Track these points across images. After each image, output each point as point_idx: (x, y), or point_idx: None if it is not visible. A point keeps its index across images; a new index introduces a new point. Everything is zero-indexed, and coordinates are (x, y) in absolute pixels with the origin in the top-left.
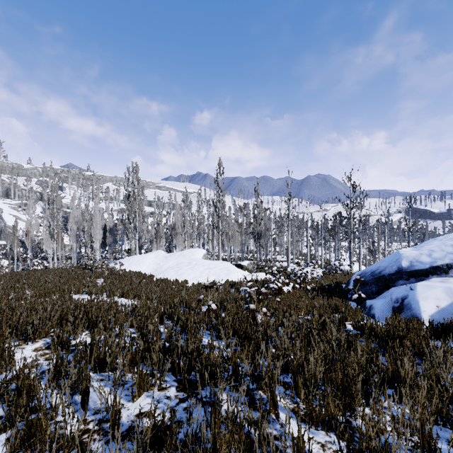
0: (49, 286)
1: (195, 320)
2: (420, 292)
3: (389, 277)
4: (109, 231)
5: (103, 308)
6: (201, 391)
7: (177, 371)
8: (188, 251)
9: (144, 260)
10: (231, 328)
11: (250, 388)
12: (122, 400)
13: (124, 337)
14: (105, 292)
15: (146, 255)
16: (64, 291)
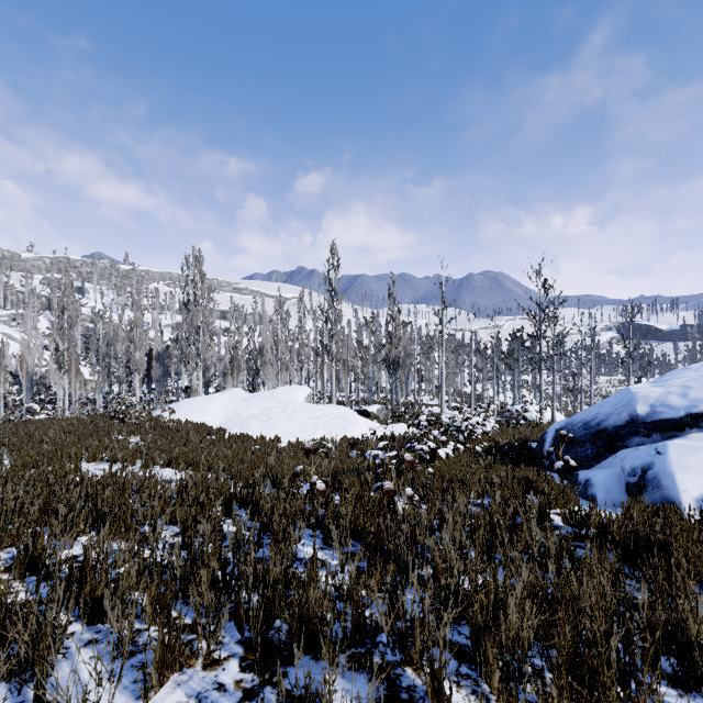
0: (43, 448)
1: (286, 512)
2: (676, 458)
3: (616, 432)
4: (156, 359)
5: (128, 488)
6: (289, 668)
7: (244, 624)
8: (283, 390)
9: (210, 405)
10: (350, 525)
11: (388, 662)
12: (123, 697)
13: (151, 549)
14: (141, 458)
15: (214, 397)
16: (69, 457)
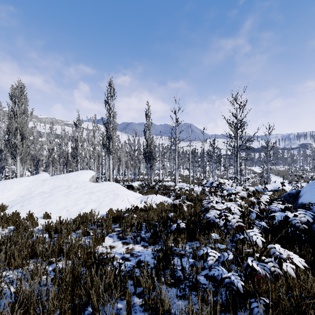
0: None
1: None
2: None
3: None
4: None
5: None
6: None
7: None
8: (74, 173)
9: (12, 185)
10: None
11: None
12: None
13: None
14: None
15: (20, 179)
16: None
